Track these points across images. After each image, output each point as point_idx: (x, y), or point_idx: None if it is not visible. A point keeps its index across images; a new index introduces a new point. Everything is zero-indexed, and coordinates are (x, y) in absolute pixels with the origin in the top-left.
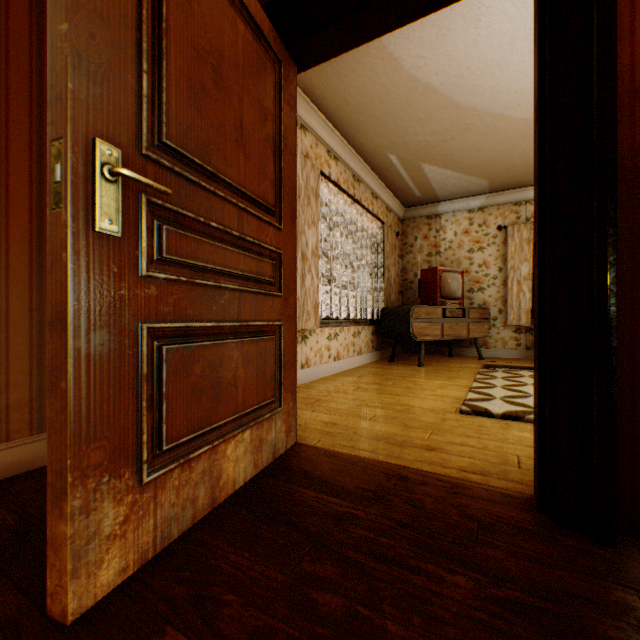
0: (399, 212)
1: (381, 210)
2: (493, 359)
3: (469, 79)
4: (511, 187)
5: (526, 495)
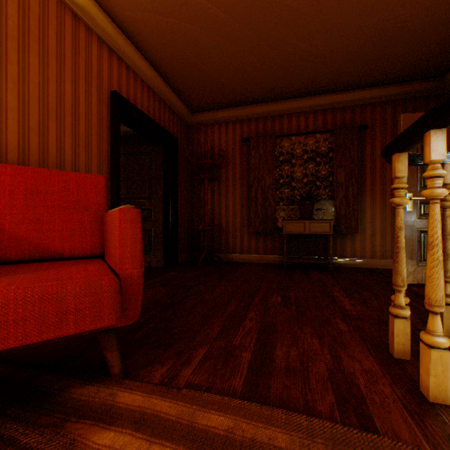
0: None
1: None
2: None
3: None
4: None
5: None
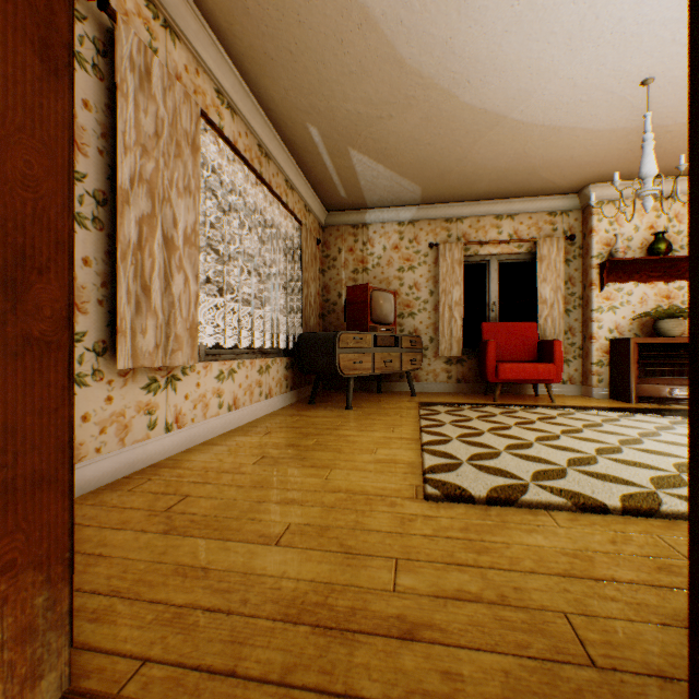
0: (321, 216)
1: (298, 207)
2: (426, 395)
3: (420, 17)
4: (443, 200)
5: None
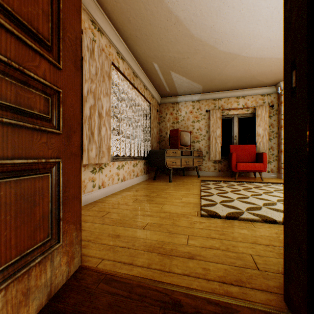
0: (158, 99)
1: (149, 96)
2: (204, 176)
3: (200, 18)
4: (212, 91)
5: (284, 312)
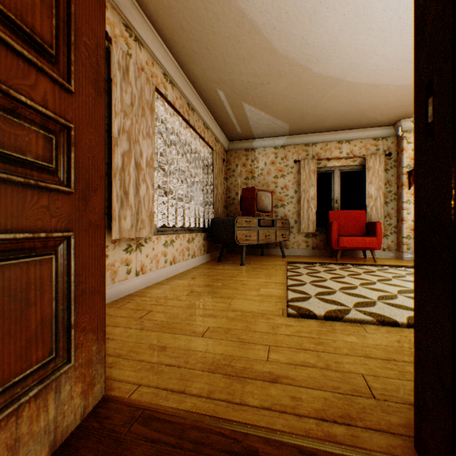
0: (225, 144)
1: (211, 139)
2: (292, 257)
3: (286, 25)
4: (303, 132)
5: None
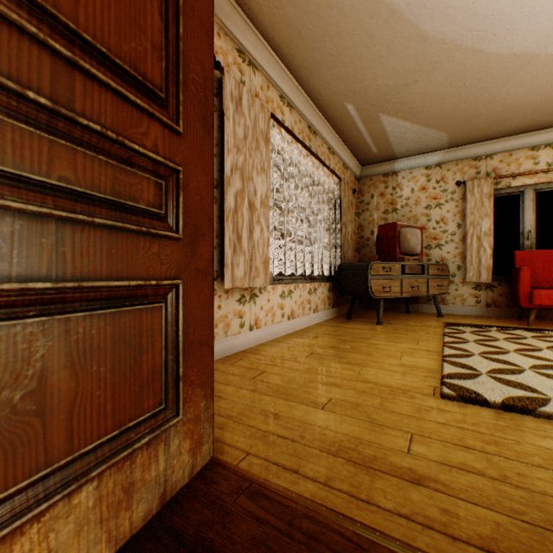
0: (356, 170)
1: (338, 166)
2: (452, 316)
3: None
4: (471, 141)
5: None
